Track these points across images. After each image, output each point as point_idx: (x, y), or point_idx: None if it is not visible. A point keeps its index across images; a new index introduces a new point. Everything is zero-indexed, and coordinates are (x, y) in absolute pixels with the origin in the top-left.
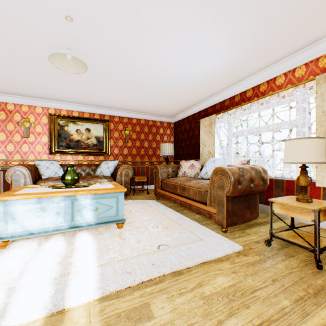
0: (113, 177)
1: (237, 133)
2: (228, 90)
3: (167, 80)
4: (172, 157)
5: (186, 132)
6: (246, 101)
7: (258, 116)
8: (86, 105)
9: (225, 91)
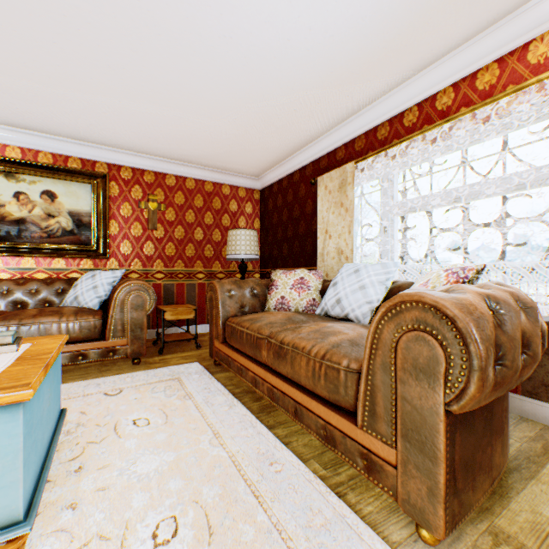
0: (107, 310)
1: (410, 204)
2: (389, 98)
3: (235, 49)
4: (258, 262)
5: (286, 209)
6: (435, 121)
7: (462, 161)
8: (43, 132)
9: (380, 103)
